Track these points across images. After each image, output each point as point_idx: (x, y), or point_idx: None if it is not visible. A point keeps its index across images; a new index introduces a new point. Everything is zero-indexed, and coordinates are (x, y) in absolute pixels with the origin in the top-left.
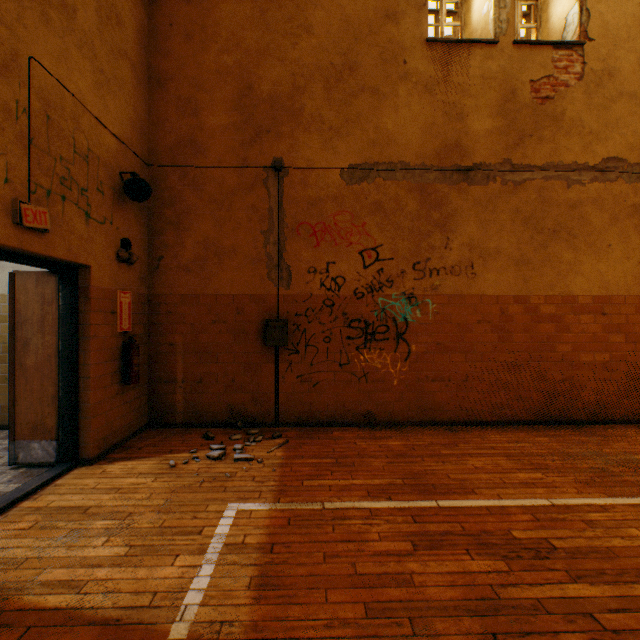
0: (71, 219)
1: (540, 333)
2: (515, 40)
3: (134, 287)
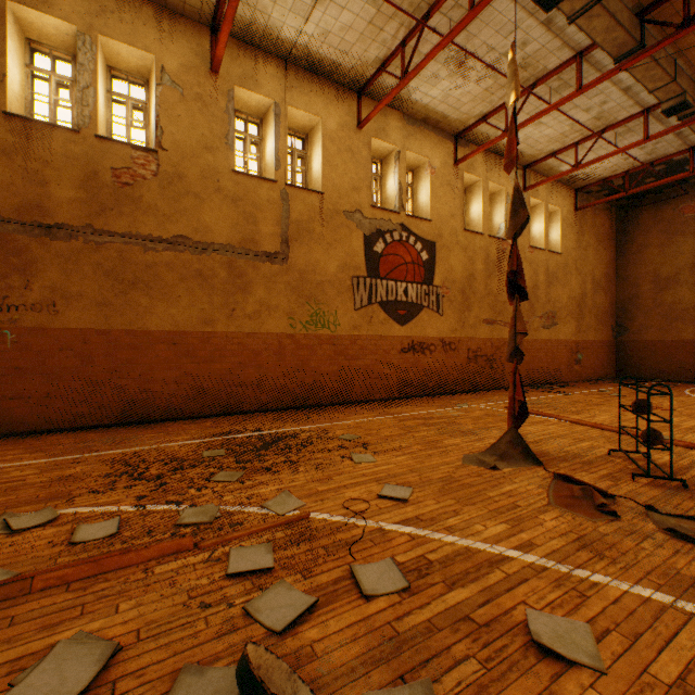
0: None
1: (122, 358)
2: (96, 134)
3: None
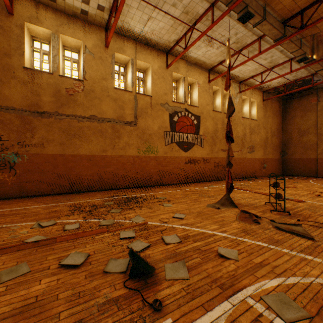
0: None
1: (69, 166)
2: (59, 75)
3: None
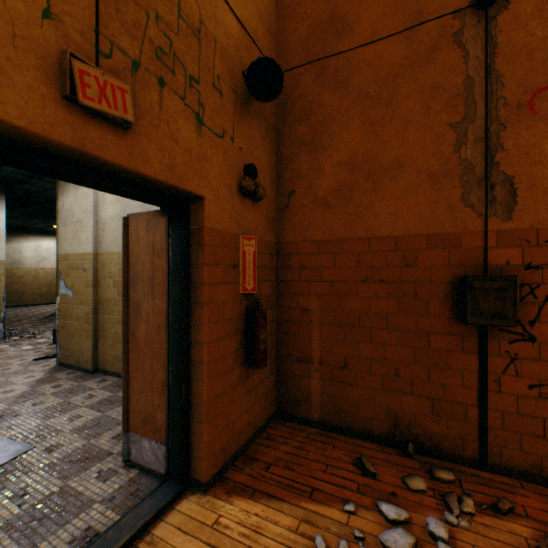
0: (173, 119)
1: None
2: None
3: (259, 232)
